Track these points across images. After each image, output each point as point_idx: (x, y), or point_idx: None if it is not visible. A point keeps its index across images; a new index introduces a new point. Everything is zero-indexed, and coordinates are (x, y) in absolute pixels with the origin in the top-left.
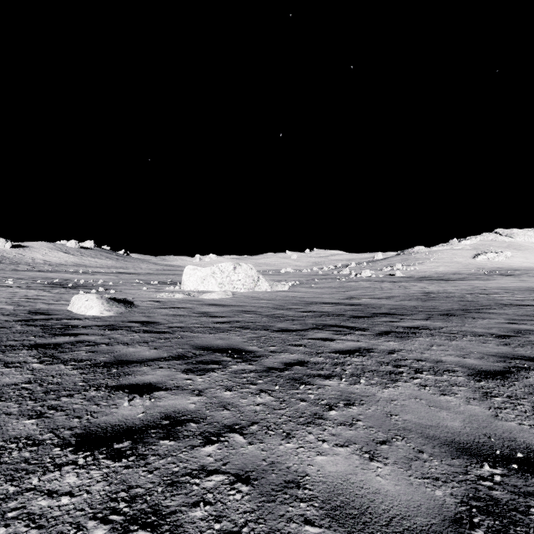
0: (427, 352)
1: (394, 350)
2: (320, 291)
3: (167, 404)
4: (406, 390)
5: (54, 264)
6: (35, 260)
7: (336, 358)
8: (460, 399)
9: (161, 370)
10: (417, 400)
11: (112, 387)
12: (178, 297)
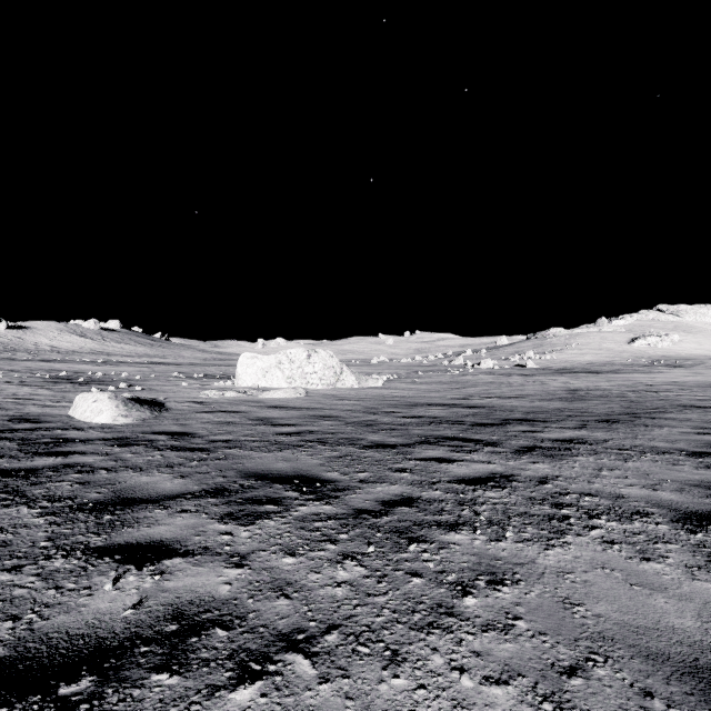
0: (597, 481)
1: (546, 477)
2: (426, 388)
3: (181, 585)
4: (584, 552)
5: (65, 351)
6: (39, 346)
7: (461, 492)
8: (677, 568)
9: (184, 515)
10: (607, 572)
11: (94, 550)
12: (229, 396)
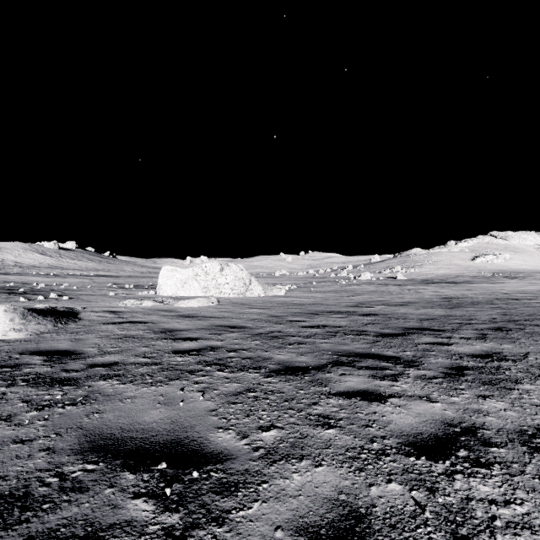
0: None
1: (523, 430)
2: (322, 296)
3: None
4: None
5: (26, 266)
6: (5, 262)
7: (432, 483)
8: None
9: None
10: None
11: None
12: (146, 305)
